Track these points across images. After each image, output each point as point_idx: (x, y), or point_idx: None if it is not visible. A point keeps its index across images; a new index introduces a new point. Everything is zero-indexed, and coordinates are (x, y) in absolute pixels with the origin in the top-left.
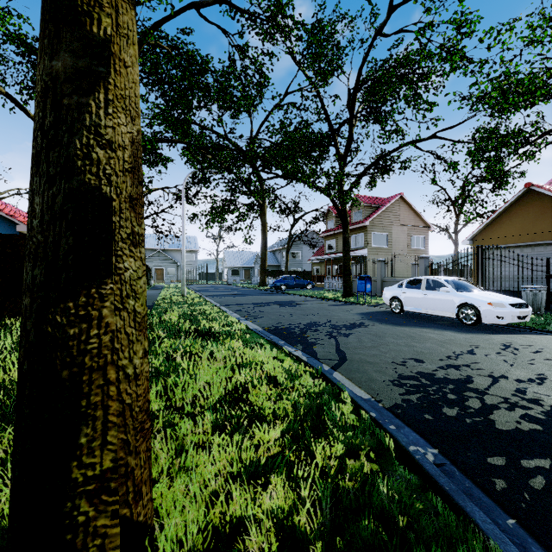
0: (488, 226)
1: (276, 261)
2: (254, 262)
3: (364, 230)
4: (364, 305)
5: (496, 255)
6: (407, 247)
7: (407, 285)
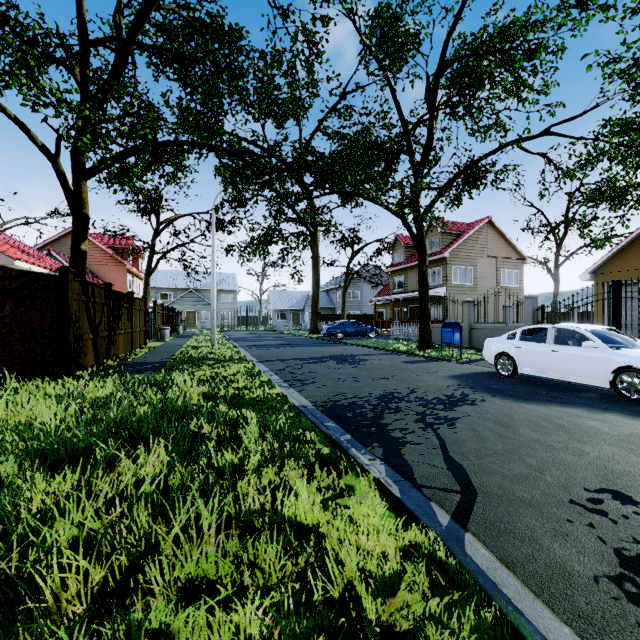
0: (617, 254)
1: (330, 303)
2: (304, 304)
3: (442, 263)
4: (452, 362)
5: (629, 294)
6: (496, 284)
7: (521, 337)
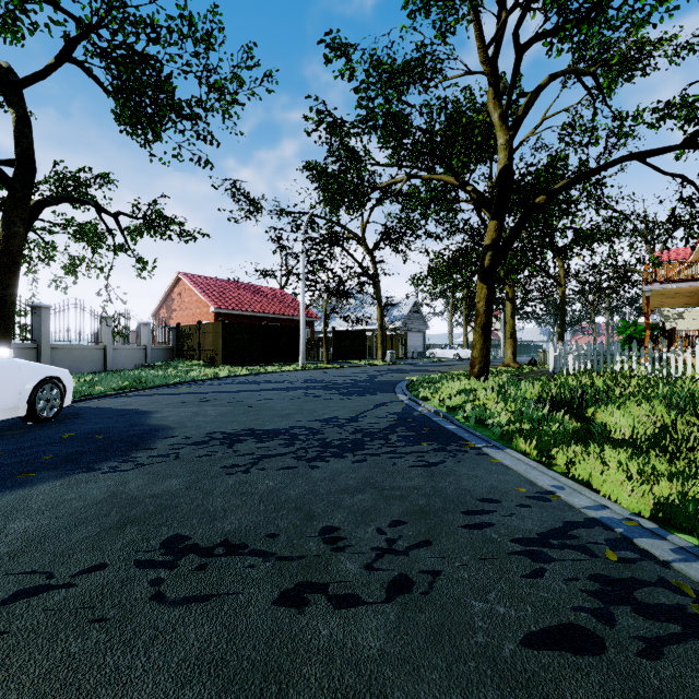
0: None
1: None
2: None
3: None
4: None
5: None
6: None
7: None
